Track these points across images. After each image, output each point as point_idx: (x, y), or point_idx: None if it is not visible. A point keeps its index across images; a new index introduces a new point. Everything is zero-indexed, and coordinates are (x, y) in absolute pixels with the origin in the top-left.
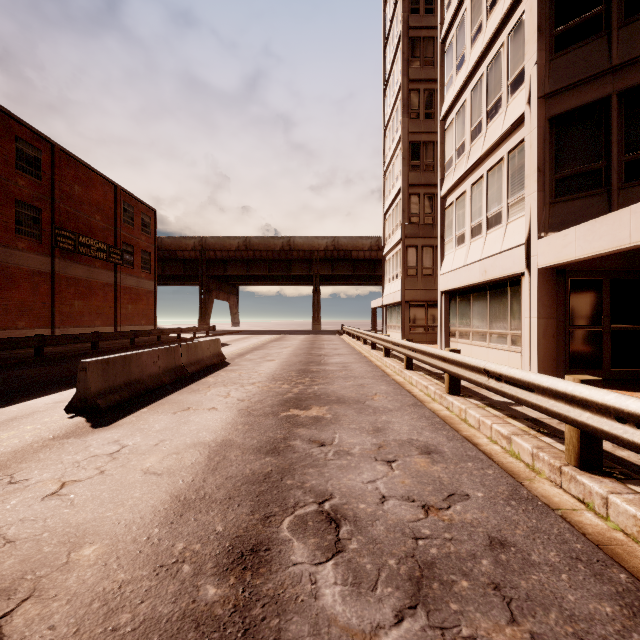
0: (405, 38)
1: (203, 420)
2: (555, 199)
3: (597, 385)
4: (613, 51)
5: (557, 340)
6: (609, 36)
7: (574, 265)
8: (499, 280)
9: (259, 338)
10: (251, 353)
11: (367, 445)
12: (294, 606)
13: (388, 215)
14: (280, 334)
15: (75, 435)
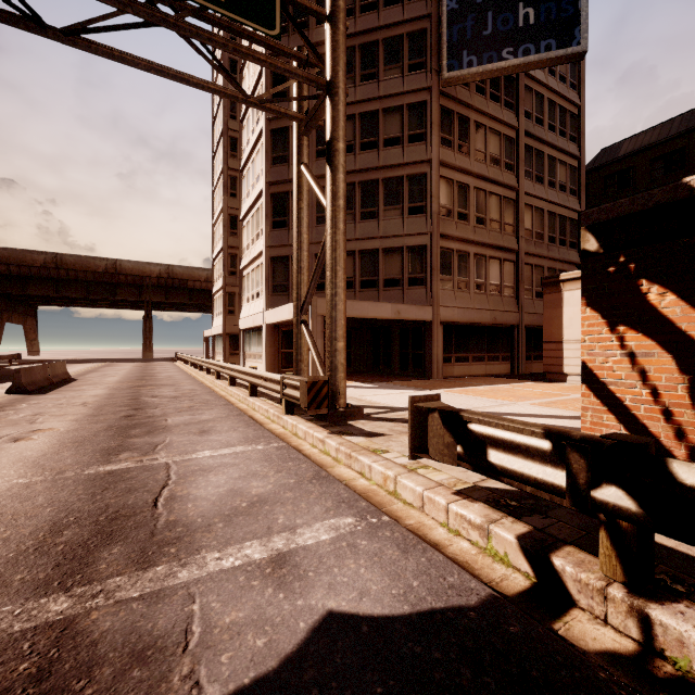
0: (226, 136)
1: (94, 391)
2: (272, 294)
3: (234, 364)
4: (289, 238)
5: (275, 357)
6: (289, 231)
7: (282, 323)
8: (260, 327)
9: (84, 365)
10: (89, 374)
11: (171, 390)
12: (147, 400)
13: (216, 262)
14: (106, 362)
15: (33, 397)
